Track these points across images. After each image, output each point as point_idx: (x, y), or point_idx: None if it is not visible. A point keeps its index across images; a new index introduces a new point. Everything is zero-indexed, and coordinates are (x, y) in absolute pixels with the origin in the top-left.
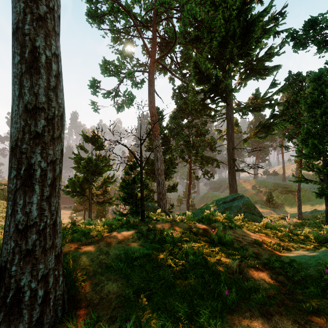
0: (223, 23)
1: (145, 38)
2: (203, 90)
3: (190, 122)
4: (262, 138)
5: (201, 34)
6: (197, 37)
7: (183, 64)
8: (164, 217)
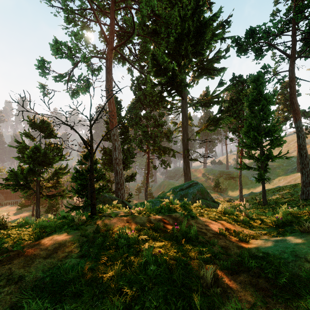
0: (179, 21)
1: (102, 23)
2: (160, 82)
3: (149, 113)
4: (212, 130)
5: (159, 28)
6: (154, 30)
7: (141, 56)
8: (121, 209)
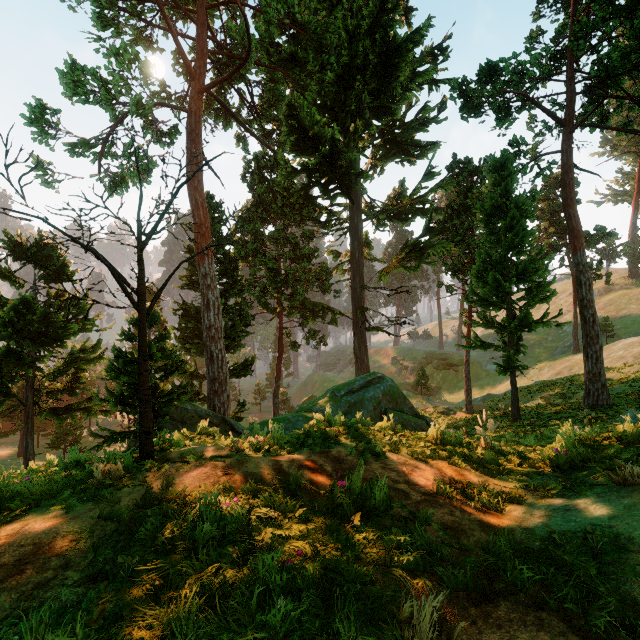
0: (345, 38)
1: (180, 34)
2: (306, 165)
3: (281, 231)
4: (412, 269)
5: (303, 52)
6: (294, 57)
7: (265, 109)
8: (217, 438)
